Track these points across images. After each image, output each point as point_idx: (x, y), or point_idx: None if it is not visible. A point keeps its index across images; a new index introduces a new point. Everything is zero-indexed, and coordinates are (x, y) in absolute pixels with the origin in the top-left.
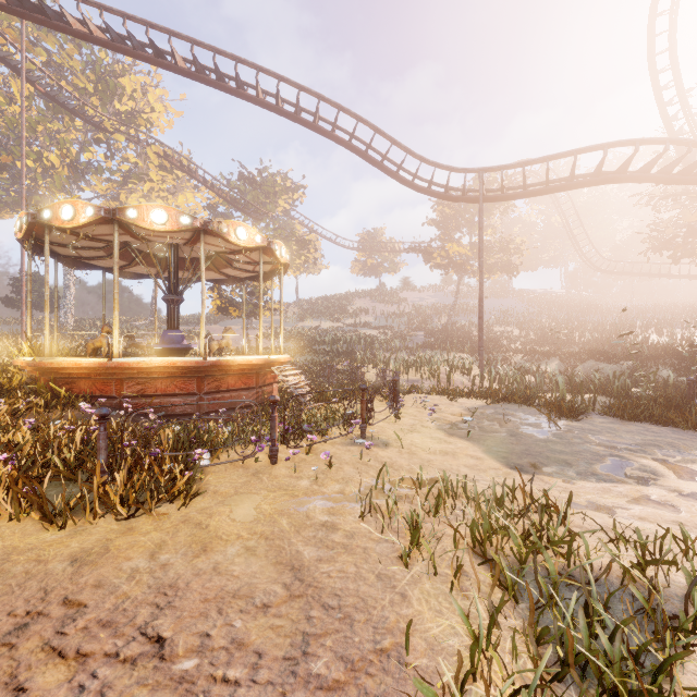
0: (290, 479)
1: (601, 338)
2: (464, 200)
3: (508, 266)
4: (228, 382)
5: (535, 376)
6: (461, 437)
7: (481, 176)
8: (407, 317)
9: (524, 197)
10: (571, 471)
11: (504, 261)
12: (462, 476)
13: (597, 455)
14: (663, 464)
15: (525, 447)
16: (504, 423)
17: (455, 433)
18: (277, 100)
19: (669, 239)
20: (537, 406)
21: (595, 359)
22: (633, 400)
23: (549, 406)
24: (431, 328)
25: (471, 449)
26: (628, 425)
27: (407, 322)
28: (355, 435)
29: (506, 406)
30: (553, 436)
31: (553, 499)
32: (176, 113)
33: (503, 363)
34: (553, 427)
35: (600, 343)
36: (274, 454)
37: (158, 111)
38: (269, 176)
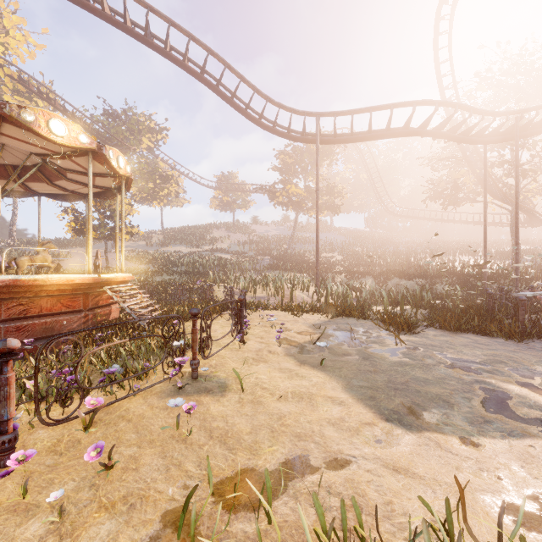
0: (4, 520)
1: (398, 262)
2: (303, 141)
3: (332, 206)
4: (40, 306)
5: (358, 291)
6: (313, 365)
7: (318, 120)
8: (256, 244)
9: (351, 142)
10: (457, 415)
11: (330, 202)
12: (330, 449)
13: (464, 383)
14: (536, 391)
15: (386, 375)
16: (351, 340)
17: (306, 360)
18: (125, 18)
19: (442, 190)
20: (372, 320)
21: (398, 278)
22: (451, 312)
23: (384, 320)
24: (275, 253)
25: (328, 385)
26: (458, 337)
27: (256, 249)
28: (185, 372)
29: (346, 321)
30: (404, 355)
31: (483, 498)
32: (38, 46)
33: (332, 281)
34: (398, 343)
35: (397, 266)
36: (4, 449)
37: (15, 38)
38: (133, 116)
